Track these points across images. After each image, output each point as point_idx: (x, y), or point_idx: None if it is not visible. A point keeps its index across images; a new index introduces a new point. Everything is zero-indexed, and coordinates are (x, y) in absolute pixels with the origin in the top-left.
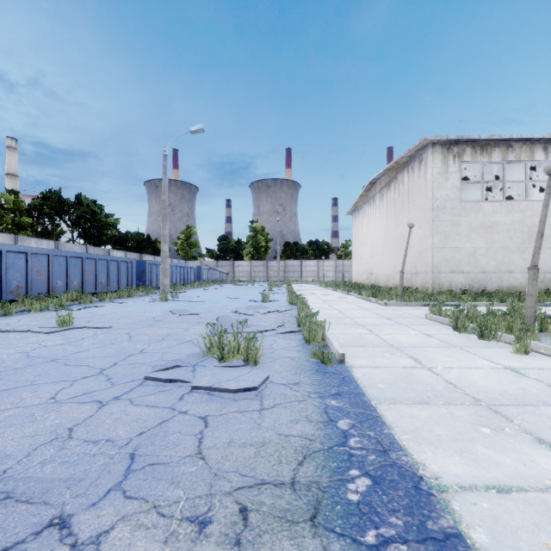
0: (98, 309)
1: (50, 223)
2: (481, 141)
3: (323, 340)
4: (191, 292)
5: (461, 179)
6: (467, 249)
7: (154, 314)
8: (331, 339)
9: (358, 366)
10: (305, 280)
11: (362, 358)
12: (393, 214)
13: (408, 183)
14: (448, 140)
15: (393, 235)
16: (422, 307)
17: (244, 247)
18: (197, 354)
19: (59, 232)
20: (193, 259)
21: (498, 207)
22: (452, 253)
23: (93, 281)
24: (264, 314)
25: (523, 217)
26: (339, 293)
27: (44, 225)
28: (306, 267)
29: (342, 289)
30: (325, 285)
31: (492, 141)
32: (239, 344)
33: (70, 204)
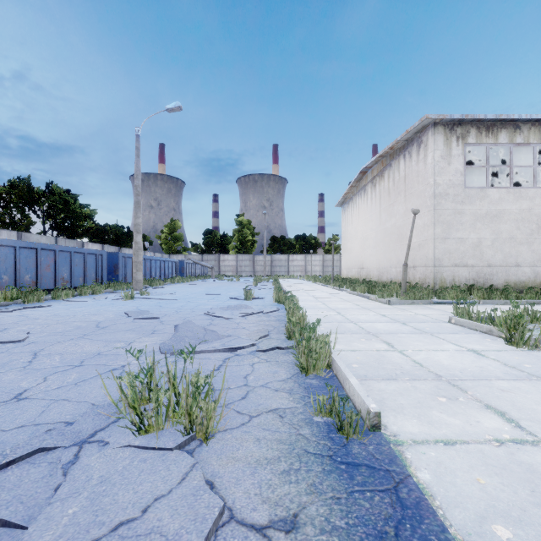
0: (39, 310)
1: (18, 213)
2: (487, 122)
3: (328, 366)
4: (169, 287)
5: (464, 163)
6: (472, 240)
7: (103, 318)
8: (345, 369)
9: (410, 439)
10: (292, 274)
11: (407, 412)
12: (387, 204)
13: (405, 170)
14: (451, 120)
15: (387, 226)
16: (432, 306)
17: (230, 241)
18: (107, 406)
19: (28, 222)
20: (177, 253)
21: (505, 194)
22: (455, 245)
23: (51, 276)
24: (244, 317)
25: (531, 205)
26: (330, 288)
27: (10, 215)
28: (293, 261)
29: (333, 284)
30: (314, 280)
31: (499, 122)
32: (179, 394)
33: (40, 193)
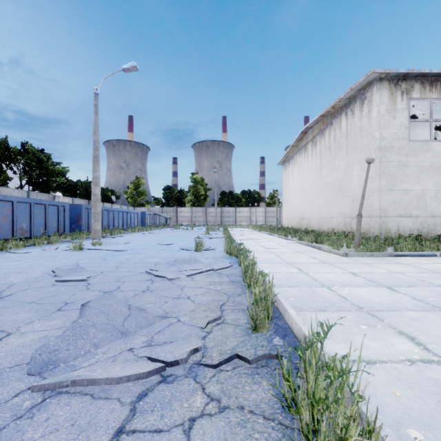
0: None
1: None
2: (430, 77)
3: None
4: (127, 236)
5: (409, 117)
6: (416, 191)
7: (23, 278)
8: None
9: None
10: (239, 224)
11: None
12: (328, 160)
13: (346, 126)
14: (396, 75)
15: (328, 180)
16: (394, 259)
17: (186, 196)
18: None
19: (4, 178)
20: (141, 206)
21: None
22: (400, 196)
23: (9, 226)
24: (191, 276)
25: None
26: (276, 237)
27: None
28: (239, 213)
29: (278, 234)
30: (260, 229)
31: None
32: None
33: (17, 152)
